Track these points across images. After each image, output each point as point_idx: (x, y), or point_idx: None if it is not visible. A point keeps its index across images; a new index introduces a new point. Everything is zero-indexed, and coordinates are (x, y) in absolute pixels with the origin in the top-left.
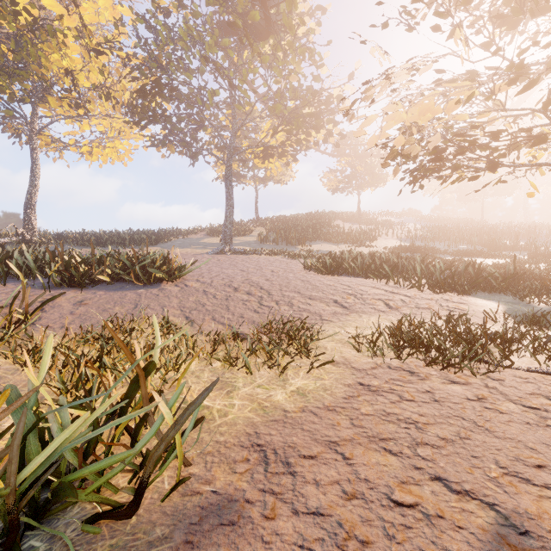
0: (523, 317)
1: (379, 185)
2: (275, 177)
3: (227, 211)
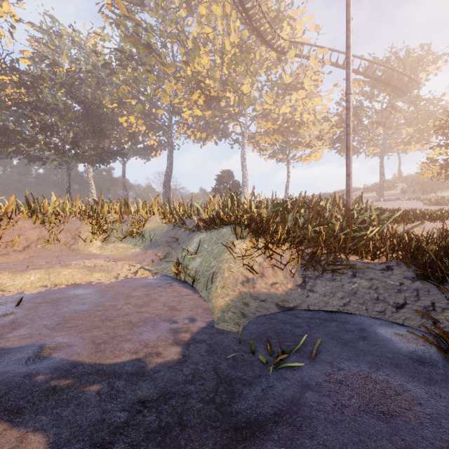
0: None
1: None
2: (415, 148)
3: (381, 180)
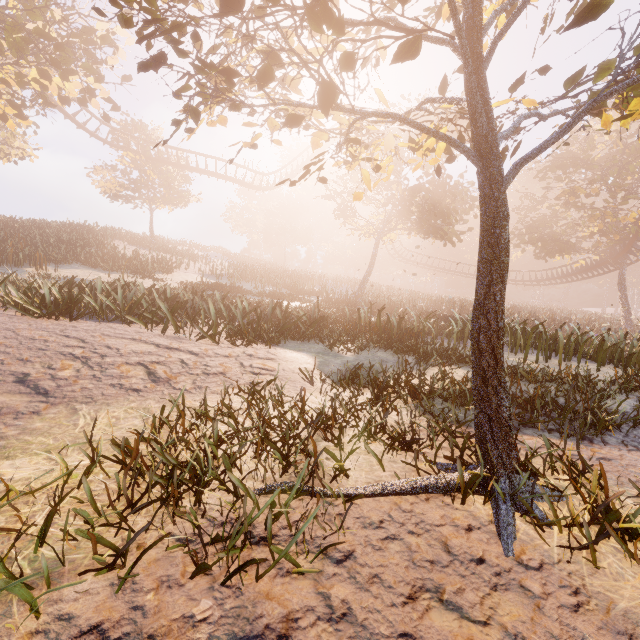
0: (340, 375)
1: (179, 204)
2: None
3: None
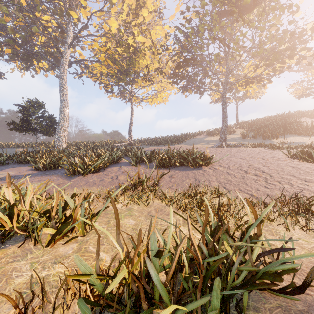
0: None
1: None
2: (251, 95)
3: (223, 122)
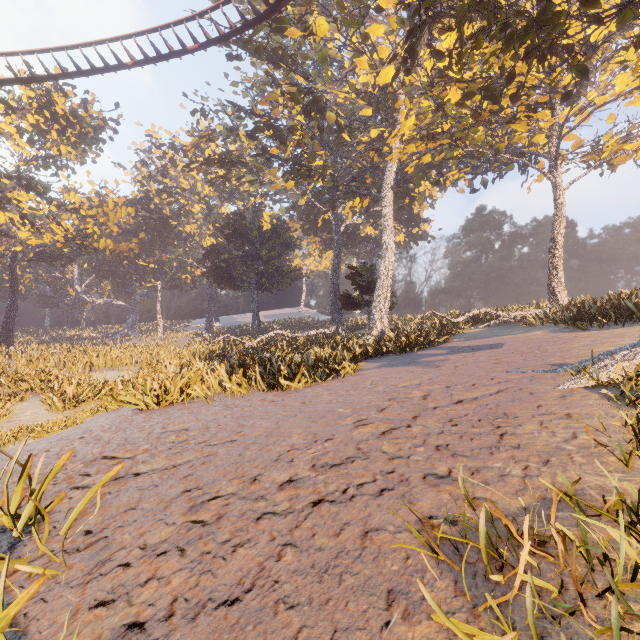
0: None
1: None
2: None
3: None
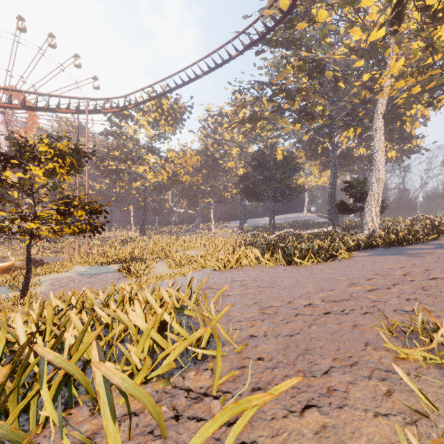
0: None
1: None
2: None
3: None
